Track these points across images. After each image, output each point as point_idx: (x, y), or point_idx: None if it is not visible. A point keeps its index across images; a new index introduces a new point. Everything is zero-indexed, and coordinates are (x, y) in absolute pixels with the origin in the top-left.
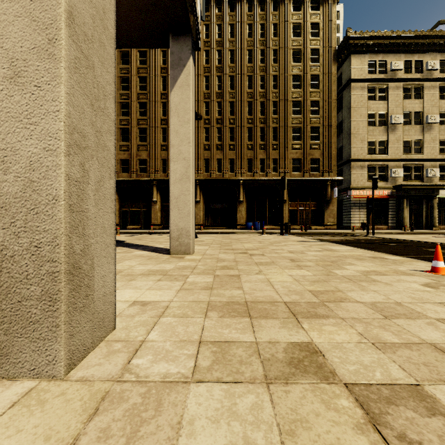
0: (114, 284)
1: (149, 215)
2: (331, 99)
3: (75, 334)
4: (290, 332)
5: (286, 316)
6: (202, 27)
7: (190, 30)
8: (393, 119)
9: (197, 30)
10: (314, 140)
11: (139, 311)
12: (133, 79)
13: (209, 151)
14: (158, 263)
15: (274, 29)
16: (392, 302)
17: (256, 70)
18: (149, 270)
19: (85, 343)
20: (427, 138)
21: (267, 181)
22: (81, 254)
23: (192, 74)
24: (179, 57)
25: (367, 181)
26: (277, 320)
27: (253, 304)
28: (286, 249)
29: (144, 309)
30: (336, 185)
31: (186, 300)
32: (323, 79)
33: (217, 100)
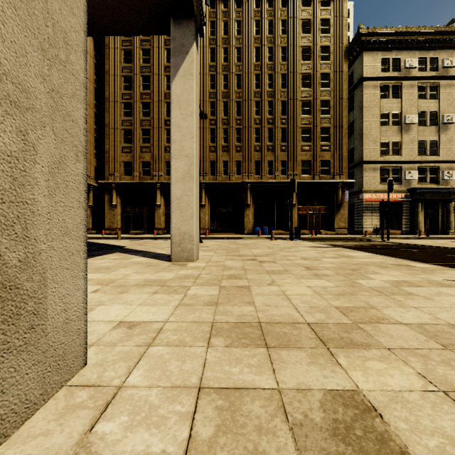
0: (84, 304)
1: (153, 219)
2: (342, 99)
3: (7, 388)
4: (324, 372)
5: (314, 344)
6: (208, 24)
7: (193, 14)
8: (408, 119)
9: (201, 12)
10: (324, 141)
11: (123, 337)
12: (136, 78)
13: (215, 153)
14: (157, 272)
15: (283, 26)
16: (443, 323)
17: (264, 68)
18: (146, 280)
19: (29, 397)
20: (443, 138)
21: (275, 184)
22: (20, 267)
23: (195, 62)
24: (181, 43)
25: (380, 183)
26: (302, 352)
27: (269, 326)
28: (298, 255)
29: (131, 333)
30: (347, 188)
31: (185, 319)
32: (334, 78)
33: (224, 100)
